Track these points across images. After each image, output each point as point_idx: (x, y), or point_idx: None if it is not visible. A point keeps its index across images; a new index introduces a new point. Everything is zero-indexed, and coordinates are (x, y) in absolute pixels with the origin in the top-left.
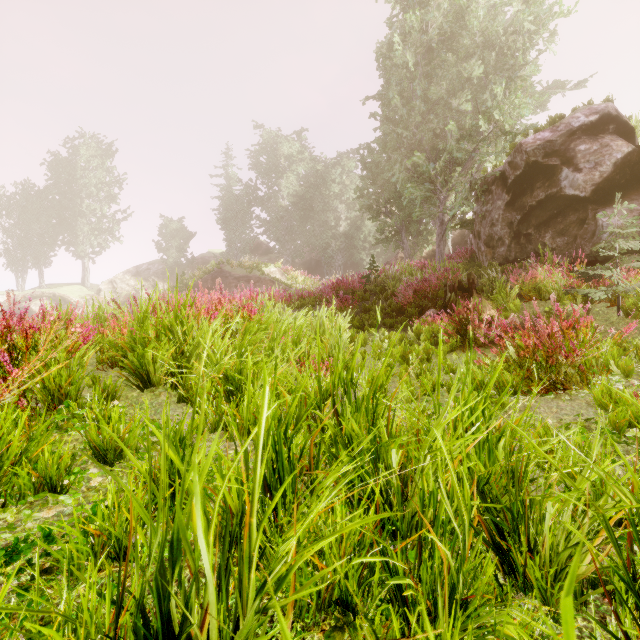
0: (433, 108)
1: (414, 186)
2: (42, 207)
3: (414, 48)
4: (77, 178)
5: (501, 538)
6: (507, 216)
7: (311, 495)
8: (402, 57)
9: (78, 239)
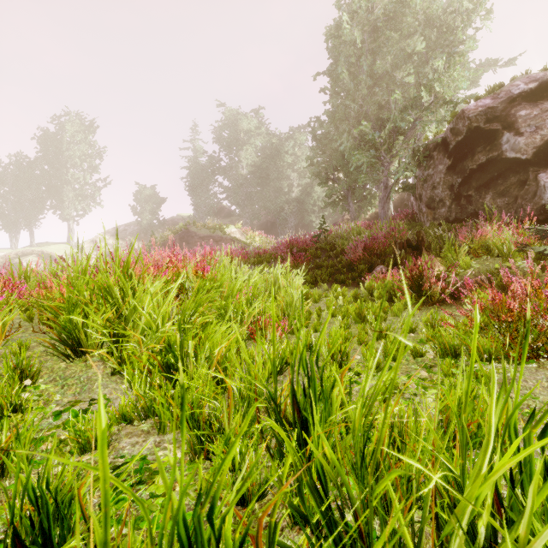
0: (378, 82)
1: (361, 153)
2: (33, 176)
3: (361, 26)
4: (63, 151)
5: None
6: (448, 179)
7: None
8: (350, 35)
9: (64, 204)
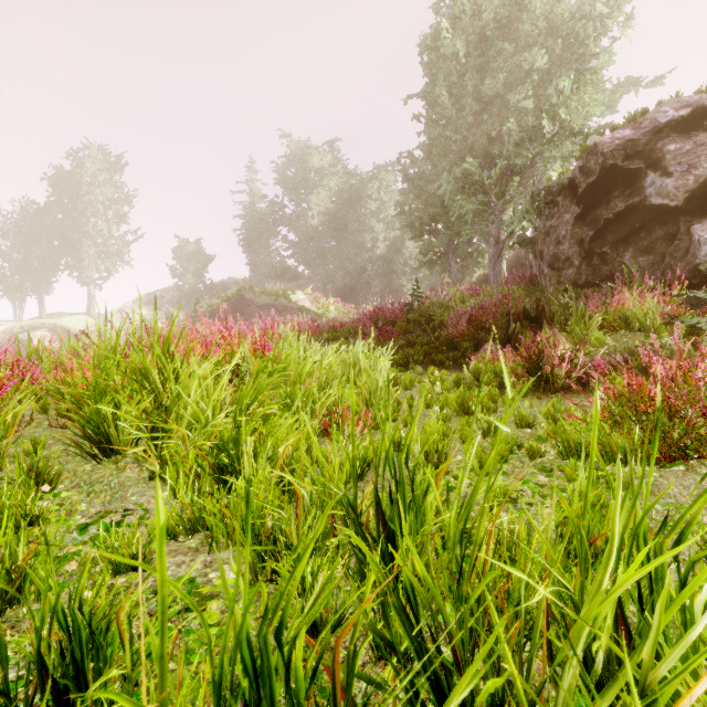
0: (487, 107)
1: (465, 198)
2: (43, 227)
3: (465, 36)
4: (82, 195)
5: None
6: (577, 232)
7: None
8: (451, 46)
9: (83, 263)
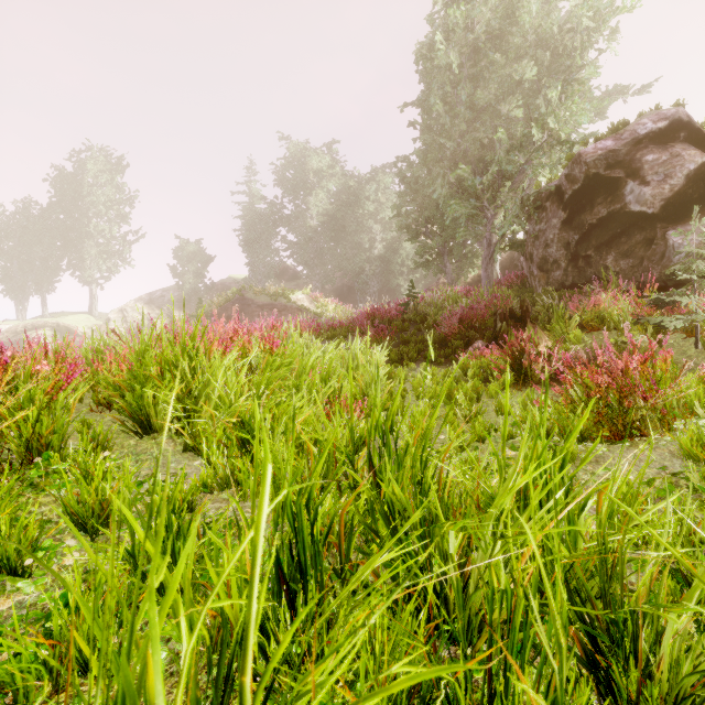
0: (479, 115)
1: (458, 203)
2: (45, 228)
3: (458, 48)
4: (84, 195)
5: (592, 645)
6: (563, 236)
7: (341, 582)
8: (445, 58)
9: (85, 263)
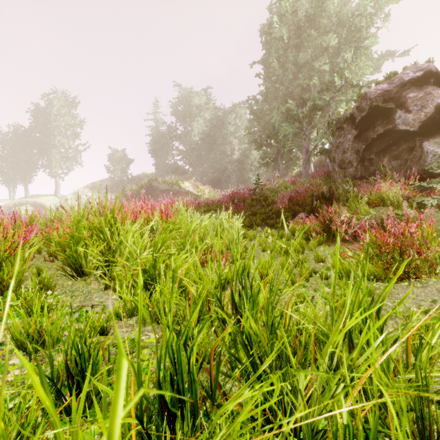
0: (301, 69)
1: (287, 125)
2: (27, 141)
3: (287, 26)
4: (51, 121)
5: None
6: (355, 146)
7: (211, 401)
8: (279, 32)
9: (52, 164)
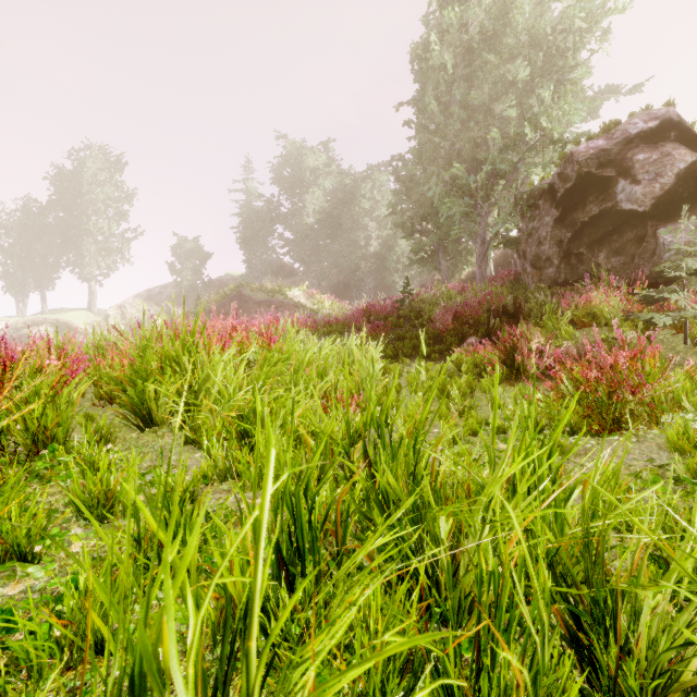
0: (474, 115)
1: (453, 201)
2: (45, 225)
3: (453, 48)
4: (83, 193)
5: (577, 625)
6: (556, 234)
7: (338, 567)
8: (439, 58)
9: (84, 260)
